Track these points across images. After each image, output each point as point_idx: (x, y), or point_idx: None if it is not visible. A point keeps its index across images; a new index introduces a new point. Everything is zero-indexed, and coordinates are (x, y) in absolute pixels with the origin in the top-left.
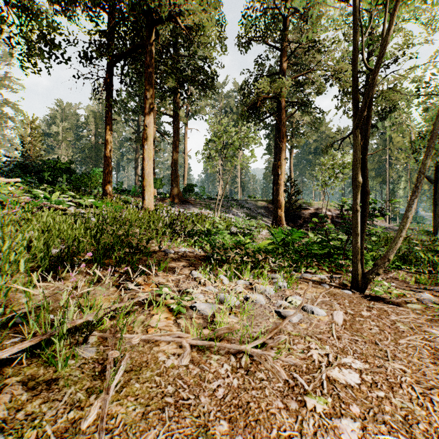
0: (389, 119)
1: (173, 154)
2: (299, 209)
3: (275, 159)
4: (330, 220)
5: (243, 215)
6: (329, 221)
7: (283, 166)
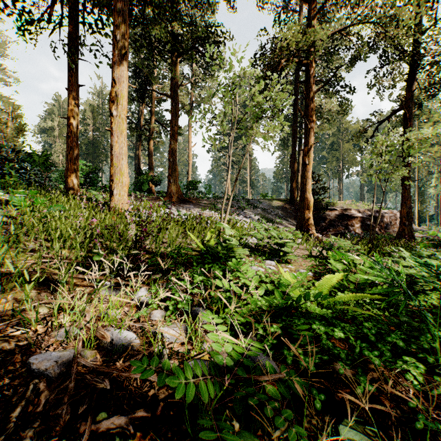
0: (433, 100)
1: (170, 143)
2: (325, 210)
3: (294, 150)
4: (361, 223)
5: (257, 217)
6: (360, 224)
7: (311, 153)
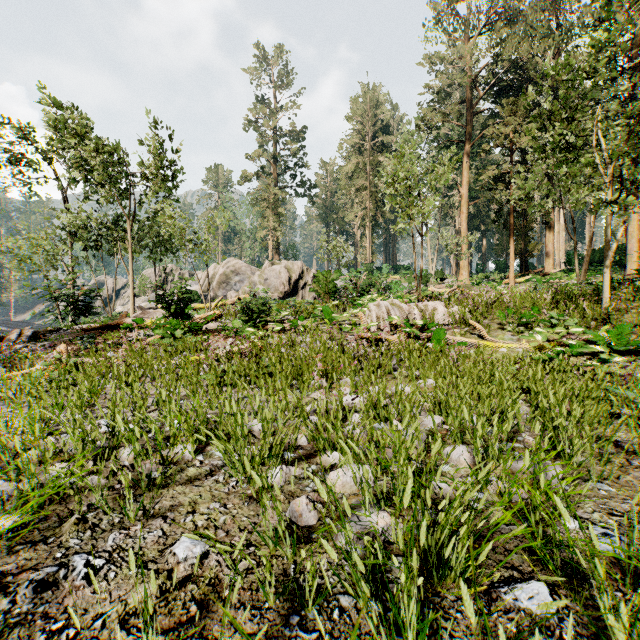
0: None
1: None
2: None
3: None
4: None
5: None
6: None
7: None
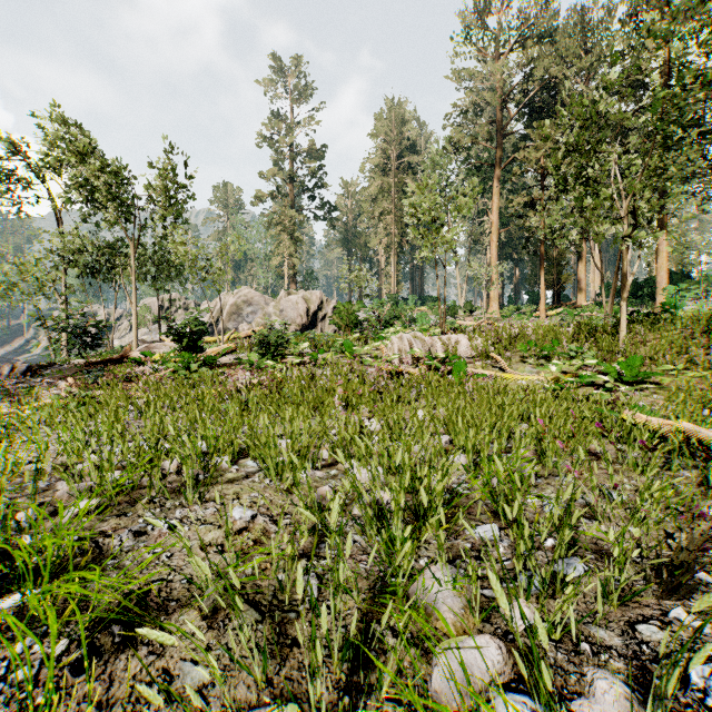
0: None
1: None
2: None
3: None
4: None
5: None
6: None
7: None
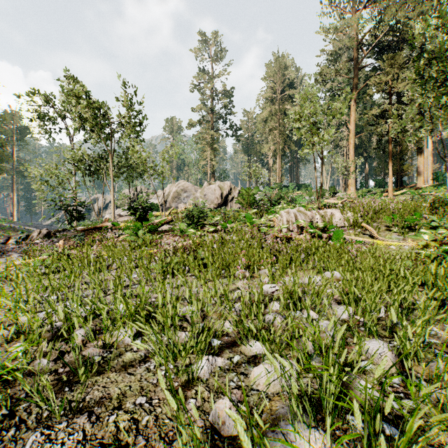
0: None
1: None
2: None
3: None
4: None
5: None
6: None
7: None
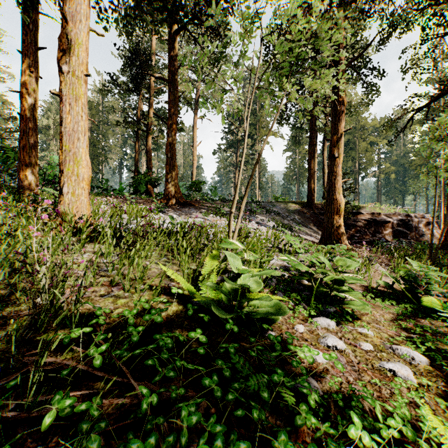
0: None
1: (168, 135)
2: (350, 214)
3: (311, 145)
4: (390, 229)
5: (271, 223)
6: (389, 230)
7: (342, 143)
